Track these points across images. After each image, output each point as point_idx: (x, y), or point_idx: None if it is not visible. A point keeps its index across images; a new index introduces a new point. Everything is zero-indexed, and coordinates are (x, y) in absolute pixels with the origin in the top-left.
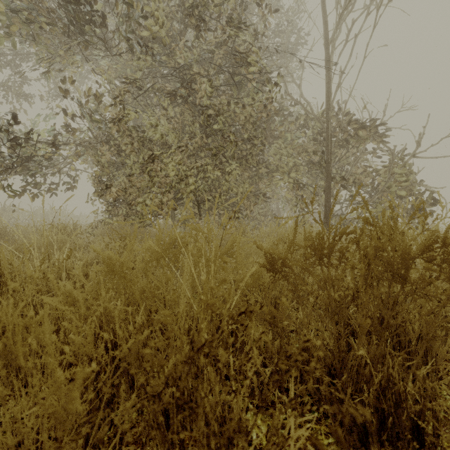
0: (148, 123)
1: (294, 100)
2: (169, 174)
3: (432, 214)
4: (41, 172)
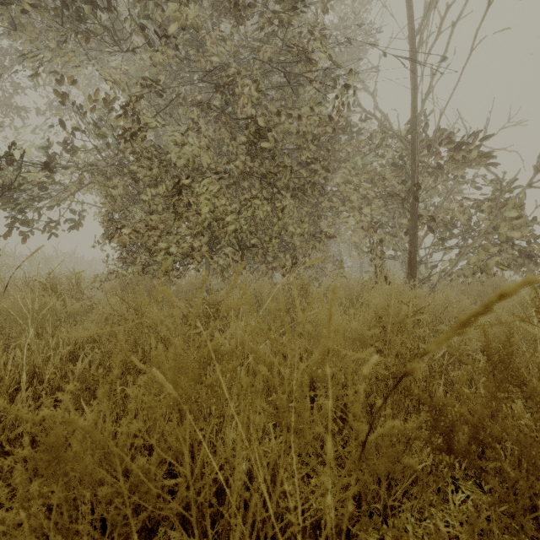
0: (172, 139)
1: (366, 112)
2: (202, 210)
3: None
4: (34, 207)
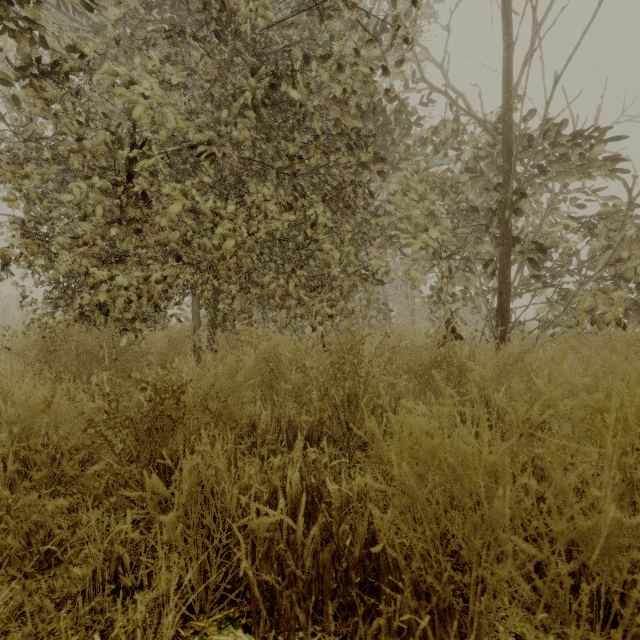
0: (108, 71)
1: (434, 89)
2: (170, 209)
3: None
4: None
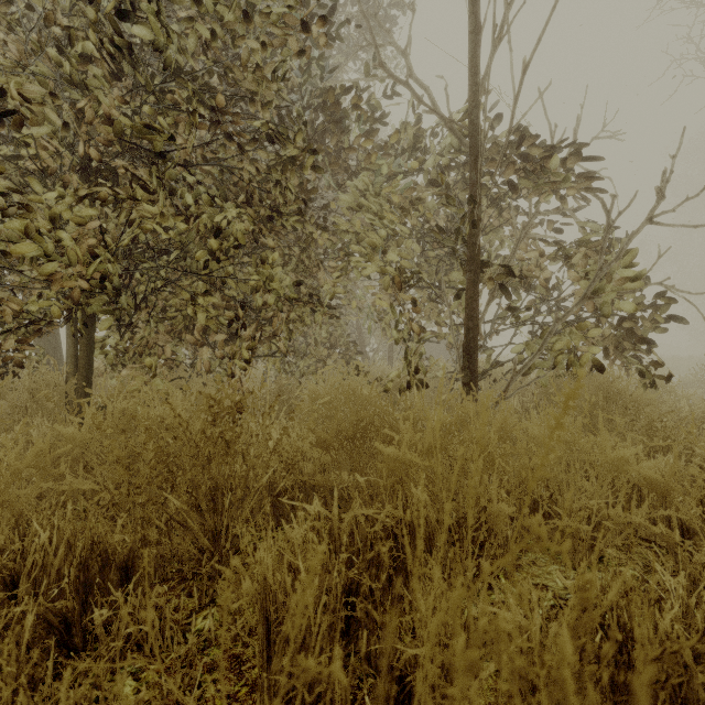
0: None
1: (394, 78)
2: None
3: (653, 346)
4: None
